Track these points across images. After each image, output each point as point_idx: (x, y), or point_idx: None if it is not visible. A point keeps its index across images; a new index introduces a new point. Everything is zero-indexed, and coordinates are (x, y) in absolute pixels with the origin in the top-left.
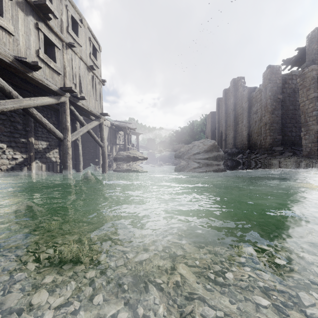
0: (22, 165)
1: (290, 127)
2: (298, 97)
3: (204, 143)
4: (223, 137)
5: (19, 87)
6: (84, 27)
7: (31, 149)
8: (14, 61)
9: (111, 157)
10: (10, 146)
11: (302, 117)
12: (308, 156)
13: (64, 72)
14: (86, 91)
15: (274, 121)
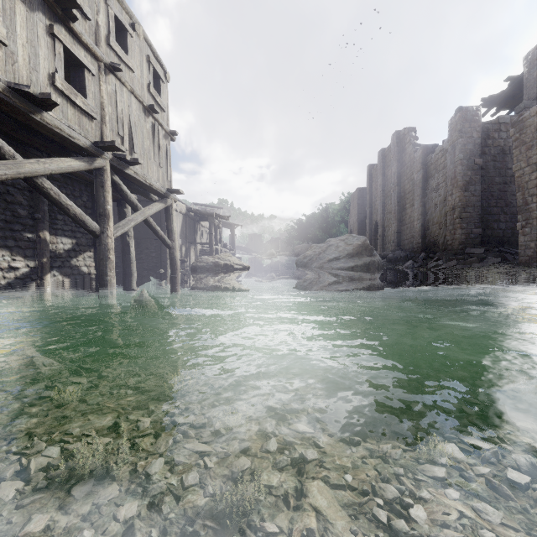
0: (27, 280)
1: (496, 214)
2: (510, 161)
3: (348, 241)
4: (379, 231)
5: (21, 142)
6: (139, 37)
7: (44, 252)
8: (7, 92)
9: (187, 266)
10: (5, 247)
11: (518, 196)
12: (530, 264)
13: (101, 115)
14: (141, 149)
15: (468, 204)
